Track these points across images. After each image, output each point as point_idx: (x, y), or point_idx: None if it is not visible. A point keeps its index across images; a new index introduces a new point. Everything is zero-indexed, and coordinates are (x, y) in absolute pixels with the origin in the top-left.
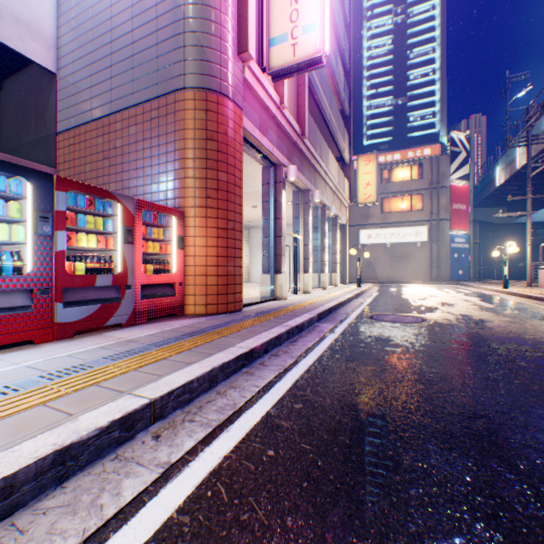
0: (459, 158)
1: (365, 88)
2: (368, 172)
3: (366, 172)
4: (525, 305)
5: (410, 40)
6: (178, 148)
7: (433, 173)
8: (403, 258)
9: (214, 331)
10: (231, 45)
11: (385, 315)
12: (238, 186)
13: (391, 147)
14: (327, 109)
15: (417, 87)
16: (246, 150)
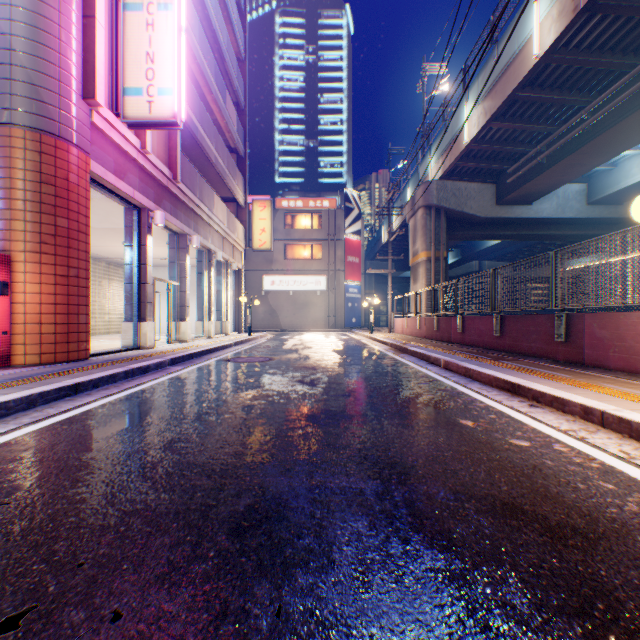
0: (353, 214)
1: (278, 121)
2: (264, 219)
3: (262, 217)
4: (365, 346)
5: (322, 84)
6: (2, 186)
7: (332, 225)
8: (305, 306)
9: (45, 375)
10: (75, 89)
11: (243, 358)
12: (84, 232)
13: (304, 189)
14: (212, 150)
15: (328, 134)
16: (100, 190)
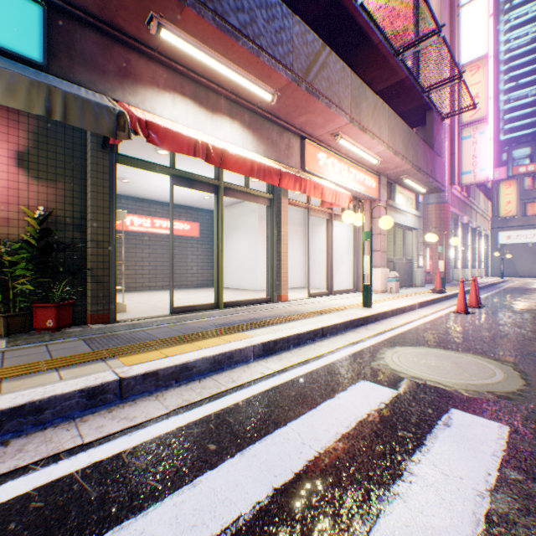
0: None
1: (502, 83)
2: (508, 194)
3: (506, 193)
4: None
5: None
6: (427, 224)
7: None
8: None
9: (456, 285)
10: (447, 183)
11: (521, 287)
12: (448, 235)
13: (535, 138)
14: None
15: None
16: None
